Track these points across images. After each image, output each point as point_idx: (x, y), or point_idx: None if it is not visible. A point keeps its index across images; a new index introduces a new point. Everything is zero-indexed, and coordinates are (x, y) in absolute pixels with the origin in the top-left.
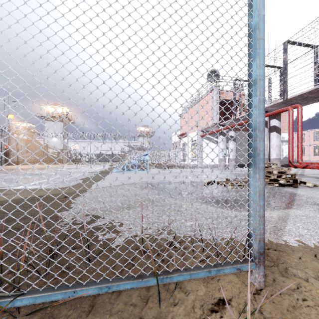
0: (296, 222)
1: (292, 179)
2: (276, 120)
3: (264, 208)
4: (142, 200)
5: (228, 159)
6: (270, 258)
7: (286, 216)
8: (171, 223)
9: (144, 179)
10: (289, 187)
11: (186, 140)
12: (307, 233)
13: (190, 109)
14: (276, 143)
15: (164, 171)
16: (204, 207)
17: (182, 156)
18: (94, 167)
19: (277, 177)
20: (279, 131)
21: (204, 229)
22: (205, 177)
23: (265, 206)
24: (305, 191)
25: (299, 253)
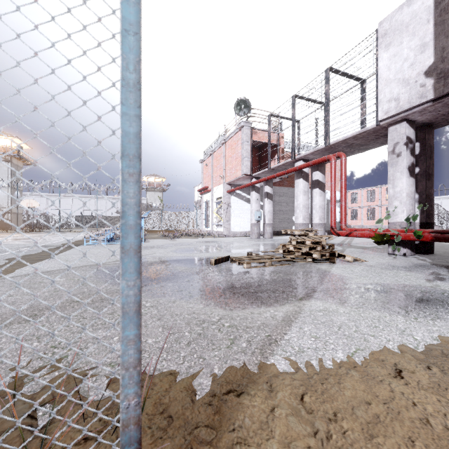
0: (306, 323)
1: (328, 251)
2: (320, 172)
3: (139, 343)
4: (79, 297)
5: (263, 224)
6: (220, 418)
7: (297, 313)
8: (85, 347)
9: None
10: (325, 262)
11: (209, 197)
12: (312, 344)
13: (214, 153)
14: (320, 203)
15: (169, 242)
16: (179, 305)
17: (204, 220)
18: (60, 237)
19: (312, 249)
20: (323, 188)
21: None
22: (223, 251)
23: (277, 297)
24: (342, 268)
25: (278, 396)
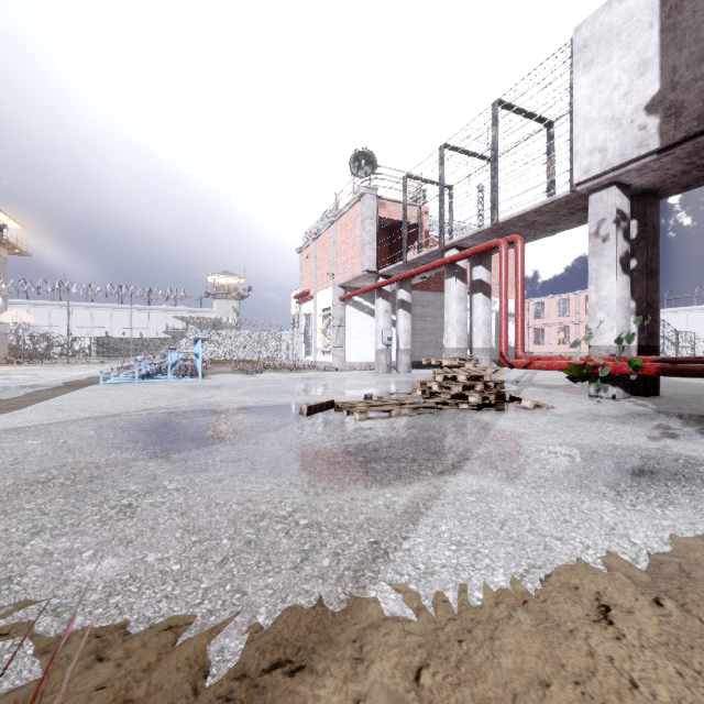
0: (444, 517)
1: (494, 392)
2: (484, 268)
3: None
4: (52, 475)
5: (397, 351)
6: None
7: (431, 499)
8: (19, 575)
9: (160, 402)
10: (489, 410)
11: (312, 307)
12: (451, 558)
13: (319, 237)
14: (484, 317)
15: (243, 380)
16: (228, 487)
17: (303, 344)
18: (65, 372)
19: (469, 388)
20: (488, 292)
21: (118, 591)
22: (327, 393)
23: (401, 469)
24: (515, 420)
25: (369, 675)
